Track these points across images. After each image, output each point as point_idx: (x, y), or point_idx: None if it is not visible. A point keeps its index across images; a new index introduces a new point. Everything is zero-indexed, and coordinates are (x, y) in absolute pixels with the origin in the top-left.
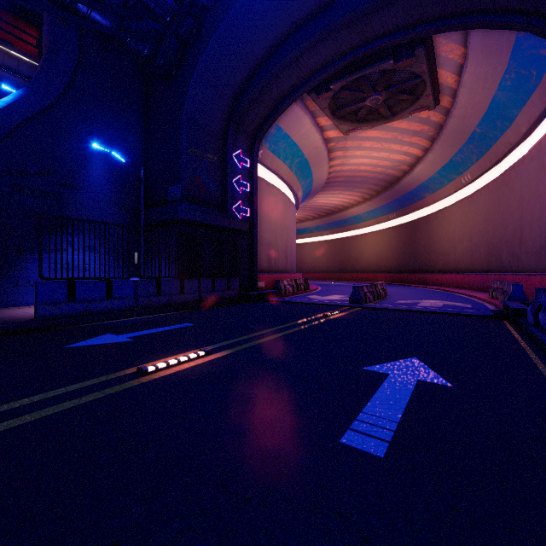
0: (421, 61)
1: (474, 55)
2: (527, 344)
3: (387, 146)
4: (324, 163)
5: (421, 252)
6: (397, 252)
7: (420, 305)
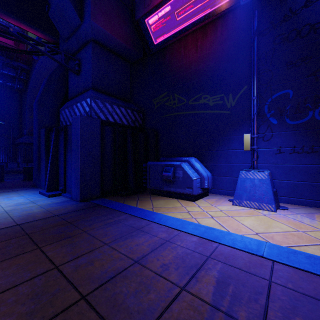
0: None
1: None
2: None
3: None
4: None
5: None
6: None
7: None
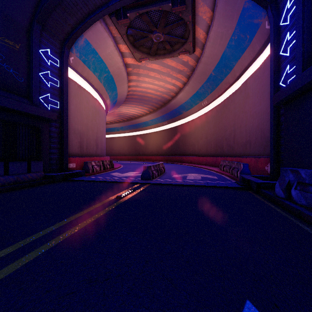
0: (189, 11)
1: (218, 17)
2: (303, 224)
3: (164, 78)
4: (125, 82)
5: (180, 144)
6: (168, 144)
7: (188, 179)
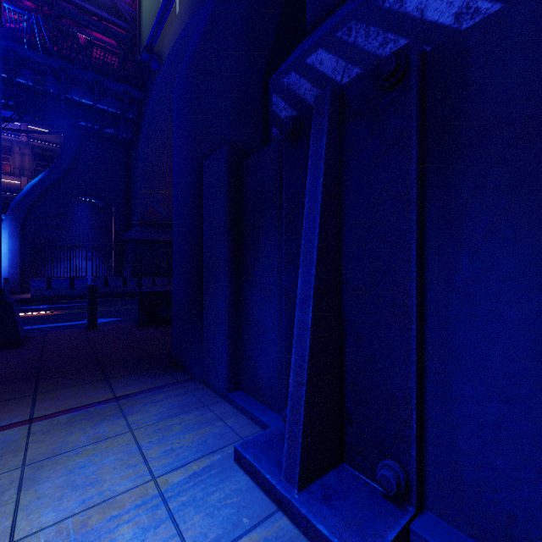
0: None
1: None
2: None
3: None
4: None
5: None
6: None
7: None
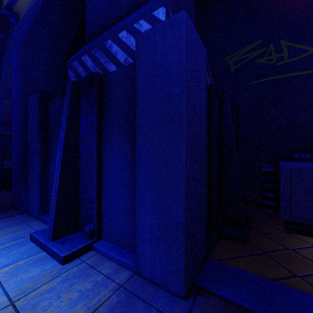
0: None
1: None
2: None
3: None
4: None
5: None
6: None
7: None
